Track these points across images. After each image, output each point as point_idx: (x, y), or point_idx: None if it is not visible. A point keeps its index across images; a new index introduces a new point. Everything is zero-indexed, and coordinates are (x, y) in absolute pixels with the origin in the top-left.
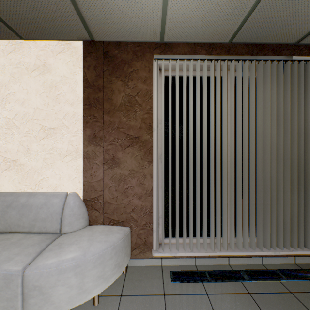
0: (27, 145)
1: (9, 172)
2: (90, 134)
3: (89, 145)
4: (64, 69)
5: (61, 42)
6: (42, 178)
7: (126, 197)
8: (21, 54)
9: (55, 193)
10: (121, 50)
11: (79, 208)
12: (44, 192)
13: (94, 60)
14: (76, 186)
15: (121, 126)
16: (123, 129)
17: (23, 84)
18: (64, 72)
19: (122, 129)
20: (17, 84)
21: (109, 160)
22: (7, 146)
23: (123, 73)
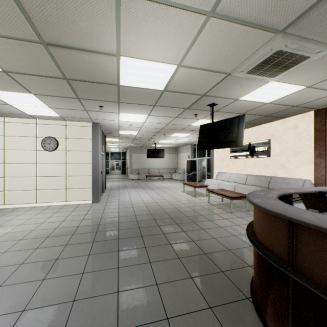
0: (288, 159)
1: (281, 169)
2: (317, 153)
3: (316, 158)
4: (304, 125)
5: (302, 114)
6: (294, 172)
7: None
8: (286, 124)
9: (300, 179)
10: None
11: (310, 186)
12: (295, 178)
13: (319, 118)
14: (310, 177)
15: None
16: None
17: (286, 135)
18: (304, 127)
19: None
20: (284, 135)
21: None
22: (280, 159)
23: None
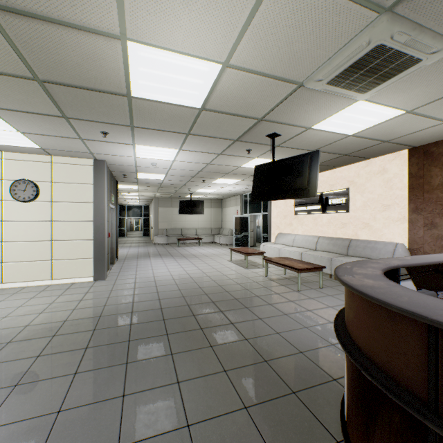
0: (373, 215)
1: (364, 229)
2: (413, 207)
3: (412, 214)
4: (395, 169)
5: (393, 154)
6: (382, 233)
7: (442, 251)
8: (370, 167)
9: (389, 242)
10: (438, 147)
11: (404, 252)
12: (383, 241)
13: (415, 159)
14: (403, 240)
15: (438, 200)
16: (440, 202)
17: (371, 182)
18: (395, 171)
19: (438, 202)
20: (368, 183)
21: (427, 224)
22: (363, 216)
23: (439, 163)
